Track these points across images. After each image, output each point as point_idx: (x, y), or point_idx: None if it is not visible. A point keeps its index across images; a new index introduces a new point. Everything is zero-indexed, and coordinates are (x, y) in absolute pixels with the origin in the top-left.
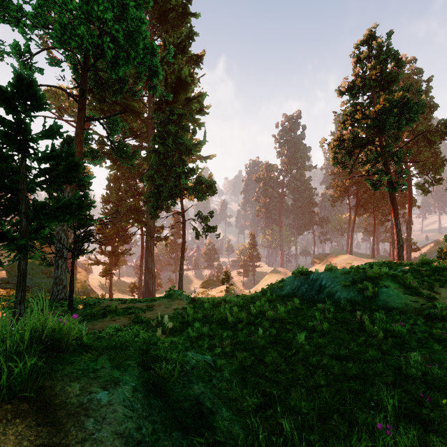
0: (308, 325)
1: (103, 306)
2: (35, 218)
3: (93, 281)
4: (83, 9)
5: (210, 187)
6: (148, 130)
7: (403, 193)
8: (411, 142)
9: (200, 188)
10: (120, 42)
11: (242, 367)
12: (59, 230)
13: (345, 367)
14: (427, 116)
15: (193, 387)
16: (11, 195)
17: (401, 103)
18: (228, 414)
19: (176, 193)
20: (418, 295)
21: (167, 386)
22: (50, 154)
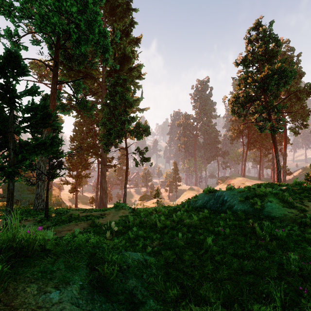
0: (214, 230)
1: (70, 214)
2: (20, 152)
3: (64, 196)
4: (56, 5)
5: (145, 130)
6: (102, 90)
7: (280, 134)
8: (286, 99)
9: (138, 131)
10: (82, 28)
11: (166, 262)
12: (39, 161)
13: (242, 263)
14: (297, 81)
15: (128, 282)
16: (2, 136)
17: (279, 71)
18: (154, 304)
19: (121, 134)
20: (293, 208)
21: (108, 282)
22: (31, 106)
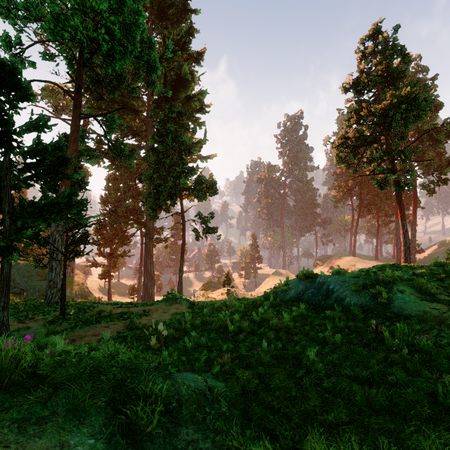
0: (318, 336)
1: (97, 311)
2: (21, 217)
3: (91, 284)
4: None
5: (211, 187)
6: (147, 129)
7: (407, 193)
8: (416, 142)
9: (200, 188)
10: (116, 35)
11: (244, 391)
12: (53, 231)
13: (368, 394)
14: (432, 116)
15: (179, 432)
16: None
17: (408, 99)
18: None
19: (175, 193)
20: (436, 302)
21: (144, 435)
22: (36, 148)
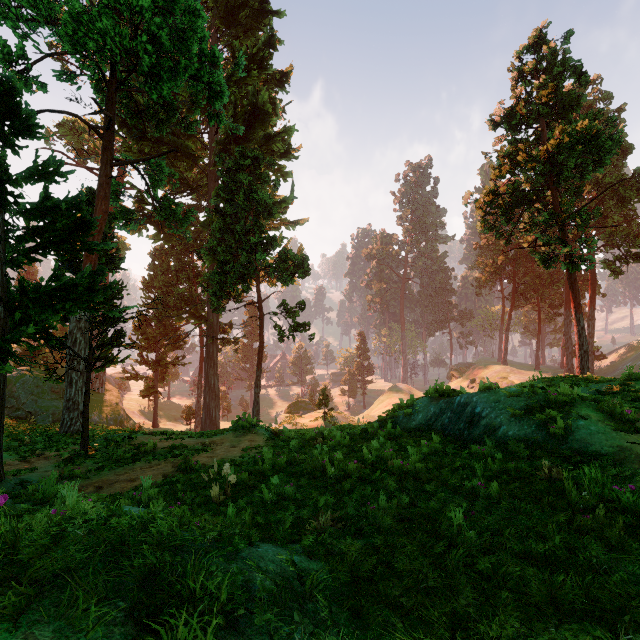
0: (462, 486)
1: (136, 444)
2: (22, 307)
3: (130, 404)
4: None
5: (300, 265)
6: (209, 182)
7: (581, 275)
8: (594, 201)
9: (284, 267)
10: (164, 44)
11: (354, 577)
12: (72, 329)
13: (551, 583)
14: (618, 163)
15: None
16: None
17: (586, 138)
18: None
19: (249, 274)
20: (638, 433)
21: None
22: (44, 205)
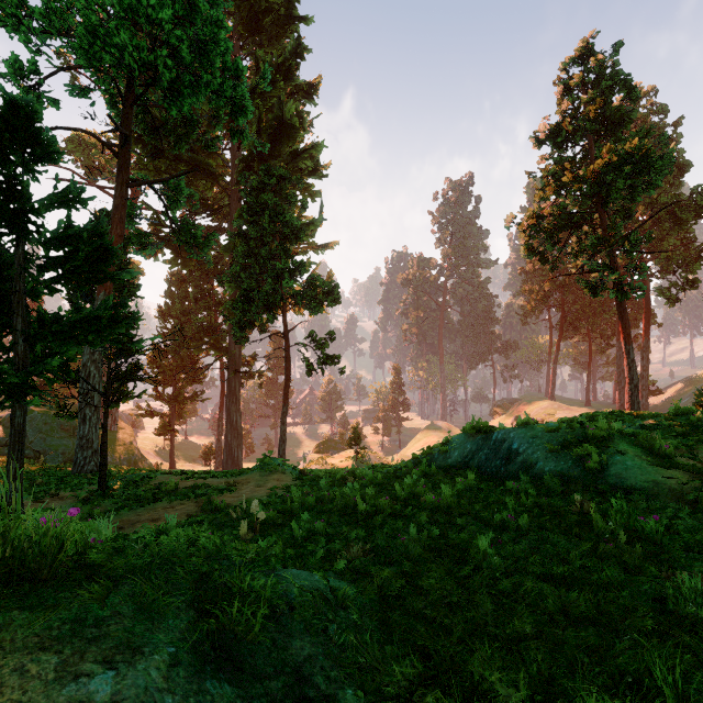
0: (493, 519)
1: (156, 484)
2: (41, 339)
3: (144, 443)
4: (124, 4)
5: (330, 293)
6: (231, 202)
7: (635, 302)
8: (649, 222)
9: (313, 295)
10: (184, 57)
11: (383, 596)
12: (86, 361)
13: (565, 598)
14: (674, 182)
15: (291, 645)
16: None
17: (636, 157)
18: (358, 701)
19: (275, 303)
20: (674, 467)
21: (241, 646)
22: (65, 233)
